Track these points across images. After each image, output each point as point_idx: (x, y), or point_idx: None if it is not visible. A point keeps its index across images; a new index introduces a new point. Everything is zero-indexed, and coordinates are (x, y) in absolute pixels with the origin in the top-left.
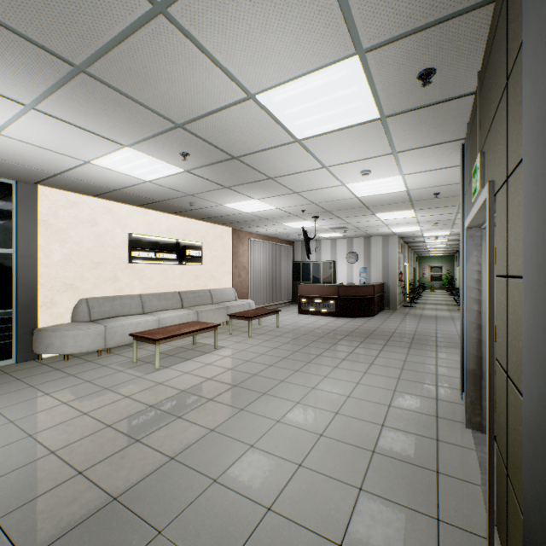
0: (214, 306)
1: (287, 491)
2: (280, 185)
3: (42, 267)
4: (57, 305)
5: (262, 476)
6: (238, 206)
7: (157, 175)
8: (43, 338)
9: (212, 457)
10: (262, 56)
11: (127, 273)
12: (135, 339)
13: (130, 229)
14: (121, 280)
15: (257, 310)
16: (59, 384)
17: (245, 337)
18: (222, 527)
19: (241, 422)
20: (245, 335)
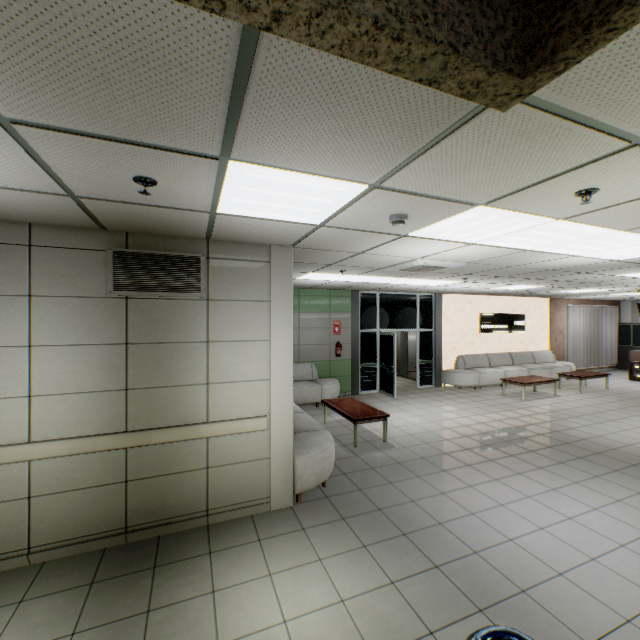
0: (538, 366)
1: (637, 444)
2: (617, 285)
3: (442, 337)
4: (448, 358)
5: (622, 439)
6: (569, 291)
7: (522, 288)
8: (448, 376)
9: (592, 431)
10: (623, 272)
11: (478, 339)
12: (504, 382)
13: (479, 311)
14: (475, 344)
15: (583, 372)
16: (475, 398)
17: (575, 392)
18: (608, 443)
19: (601, 426)
20: (574, 391)
